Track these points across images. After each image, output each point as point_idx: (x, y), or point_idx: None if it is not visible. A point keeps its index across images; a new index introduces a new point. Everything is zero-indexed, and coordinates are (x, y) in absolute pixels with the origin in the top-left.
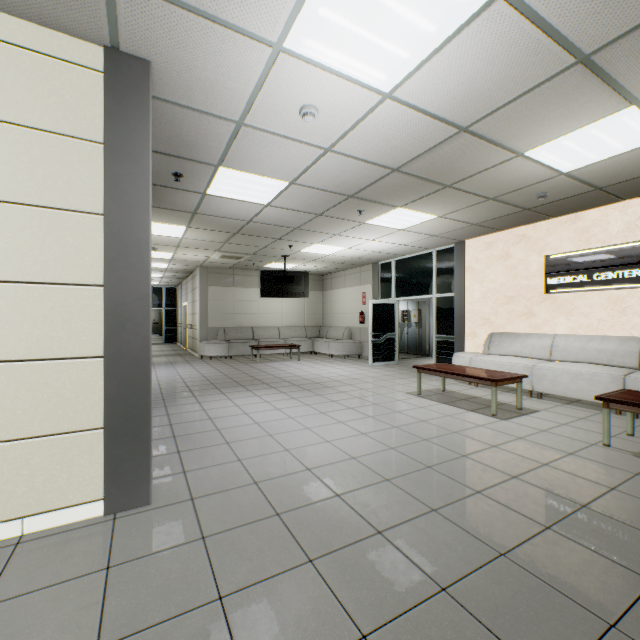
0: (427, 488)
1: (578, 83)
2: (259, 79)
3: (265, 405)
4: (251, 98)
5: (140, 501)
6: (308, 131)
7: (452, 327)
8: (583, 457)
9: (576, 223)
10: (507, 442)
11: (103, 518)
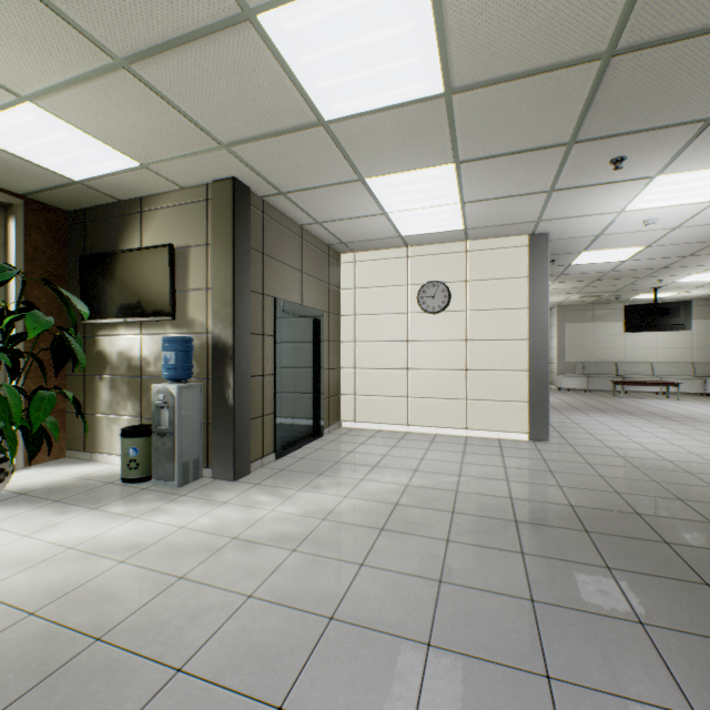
0: None
1: None
2: (610, 221)
3: (622, 423)
4: (605, 226)
5: (543, 439)
6: (652, 226)
7: None
8: None
9: None
10: None
11: (528, 441)
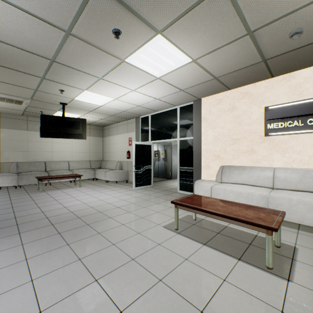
0: None
1: None
2: None
3: None
4: None
5: None
6: None
7: (191, 161)
8: None
9: (290, 81)
10: None
11: None
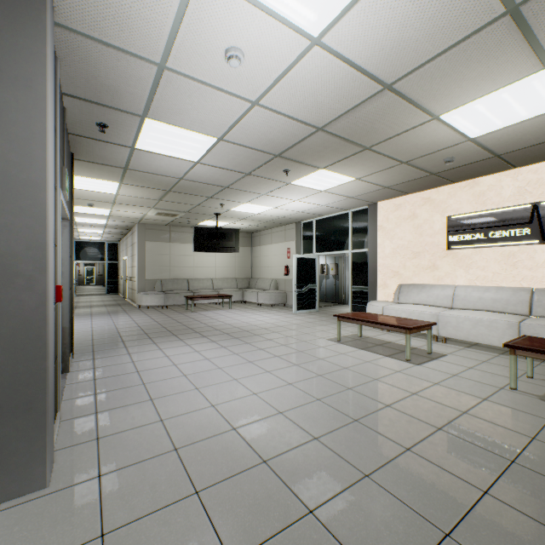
0: (357, 447)
1: (502, 39)
2: (178, 9)
3: (195, 355)
4: (171, 34)
5: (33, 485)
6: (234, 80)
7: (366, 279)
8: (497, 403)
9: (474, 188)
10: (425, 389)
11: None
